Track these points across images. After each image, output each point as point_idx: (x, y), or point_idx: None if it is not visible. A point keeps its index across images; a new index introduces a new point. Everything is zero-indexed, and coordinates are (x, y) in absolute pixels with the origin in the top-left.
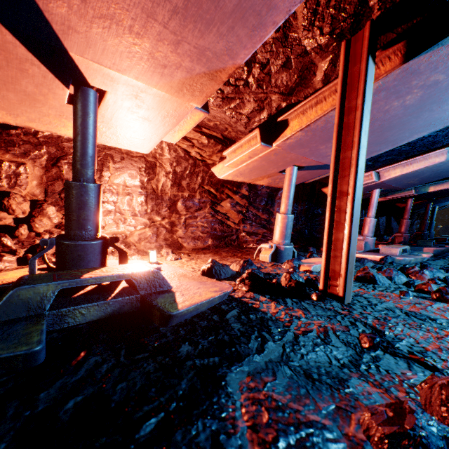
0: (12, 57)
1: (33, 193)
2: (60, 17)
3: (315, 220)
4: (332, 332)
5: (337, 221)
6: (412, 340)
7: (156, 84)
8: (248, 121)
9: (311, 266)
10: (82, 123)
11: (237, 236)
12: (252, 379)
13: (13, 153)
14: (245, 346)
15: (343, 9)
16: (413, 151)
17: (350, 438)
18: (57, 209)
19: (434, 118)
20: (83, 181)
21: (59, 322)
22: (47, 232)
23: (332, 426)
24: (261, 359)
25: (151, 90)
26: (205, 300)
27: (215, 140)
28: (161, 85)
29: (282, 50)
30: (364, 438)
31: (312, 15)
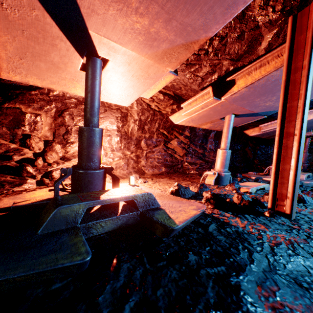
0: (48, 35)
1: (45, 135)
2: (87, 2)
3: (235, 154)
4: (296, 244)
5: (283, 155)
6: None
7: (146, 54)
8: (202, 81)
9: (249, 189)
10: (92, 83)
11: (181, 165)
12: (262, 288)
13: (33, 107)
14: (239, 257)
15: None
16: None
17: None
18: (61, 146)
19: None
20: (91, 126)
21: (87, 232)
22: (55, 163)
23: None
24: (257, 269)
25: (141, 59)
26: (192, 217)
27: (169, 97)
28: (149, 54)
29: (238, 26)
30: None
31: None
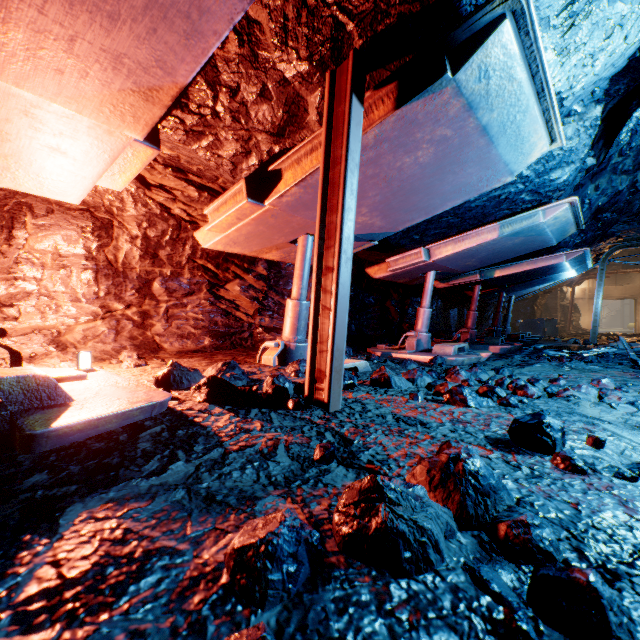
0: None
1: None
2: None
3: (366, 312)
4: (284, 445)
5: (323, 305)
6: (380, 448)
7: (55, 97)
8: (234, 167)
9: None
10: None
11: (251, 333)
12: (109, 506)
13: None
14: (134, 469)
15: (318, 30)
16: (465, 225)
17: (202, 561)
18: None
19: (462, 183)
20: None
21: None
22: None
23: (187, 550)
24: (147, 483)
25: (50, 106)
26: (108, 413)
27: (211, 194)
28: (64, 99)
29: (254, 73)
30: (222, 558)
31: (282, 31)
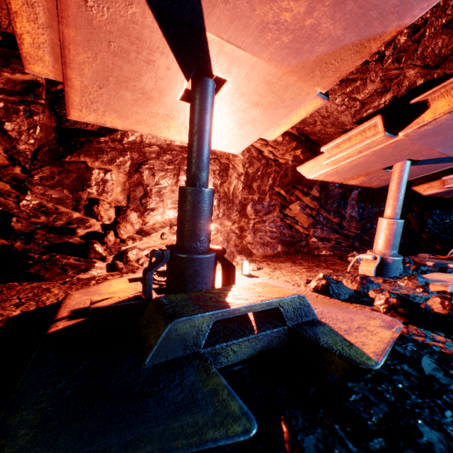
0: (144, 47)
1: (117, 199)
2: None
3: None
4: None
5: None
6: None
7: (287, 65)
8: (361, 107)
9: (447, 286)
10: (201, 119)
11: (306, 242)
12: None
13: (102, 160)
14: None
15: None
16: None
17: None
18: (138, 215)
19: None
20: (198, 186)
21: (213, 362)
22: (130, 238)
23: None
24: None
25: (277, 75)
26: (391, 344)
27: (290, 137)
28: (292, 66)
29: (452, 3)
30: None
31: None
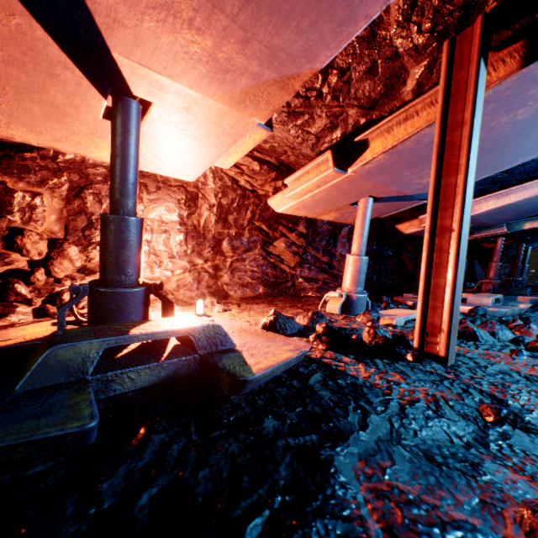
0: (42, 59)
1: (51, 230)
2: (106, 6)
3: (384, 264)
4: (443, 401)
5: (436, 263)
6: None
7: (214, 94)
8: (317, 141)
9: (393, 319)
10: (122, 142)
11: (293, 283)
12: (366, 463)
13: (28, 181)
14: (344, 421)
15: None
16: (510, 180)
17: None
18: (80, 249)
19: None
20: (122, 214)
21: (105, 389)
22: (68, 278)
23: (483, 527)
24: (369, 437)
25: (207, 102)
26: (282, 362)
27: (269, 166)
28: (220, 95)
29: (367, 53)
30: None
31: (409, 7)
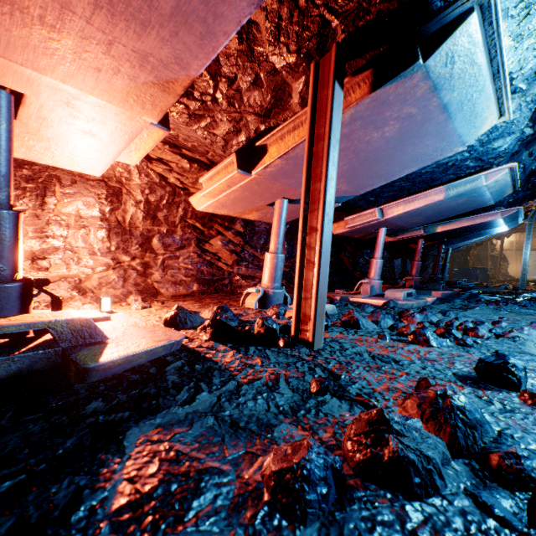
0: None
1: None
2: None
3: None
4: (284, 379)
5: (307, 259)
6: (365, 382)
7: (92, 91)
8: (225, 143)
9: None
10: None
11: (230, 280)
12: (159, 431)
13: None
14: (170, 398)
15: (307, 27)
16: (414, 188)
17: (244, 481)
18: None
19: (420, 153)
20: None
21: None
22: None
23: (230, 470)
24: (183, 410)
25: (87, 98)
26: (140, 350)
27: (199, 165)
28: (99, 92)
29: (249, 65)
30: (260, 478)
31: (276, 29)
